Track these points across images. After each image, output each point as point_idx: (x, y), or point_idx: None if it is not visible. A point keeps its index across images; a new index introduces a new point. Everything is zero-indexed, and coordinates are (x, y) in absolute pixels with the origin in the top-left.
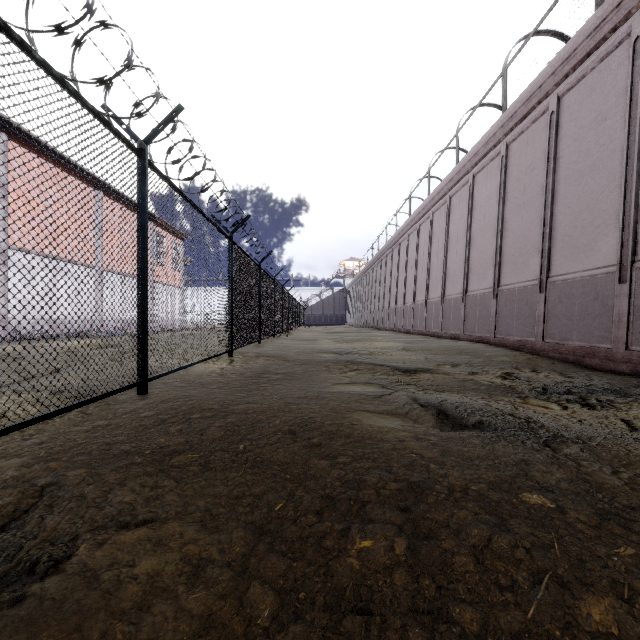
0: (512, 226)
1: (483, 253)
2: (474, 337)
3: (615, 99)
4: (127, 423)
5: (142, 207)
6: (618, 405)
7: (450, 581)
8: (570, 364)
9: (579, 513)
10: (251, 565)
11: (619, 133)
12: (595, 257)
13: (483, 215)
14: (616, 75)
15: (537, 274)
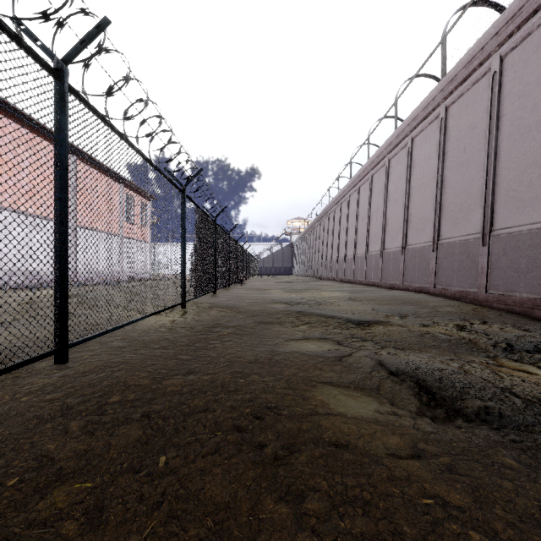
0: (452, 183)
1: (422, 209)
2: (414, 287)
3: None
4: (19, 413)
5: (60, 139)
6: None
7: None
8: (518, 315)
9: None
10: None
11: None
12: None
13: (422, 174)
14: None
15: (479, 228)
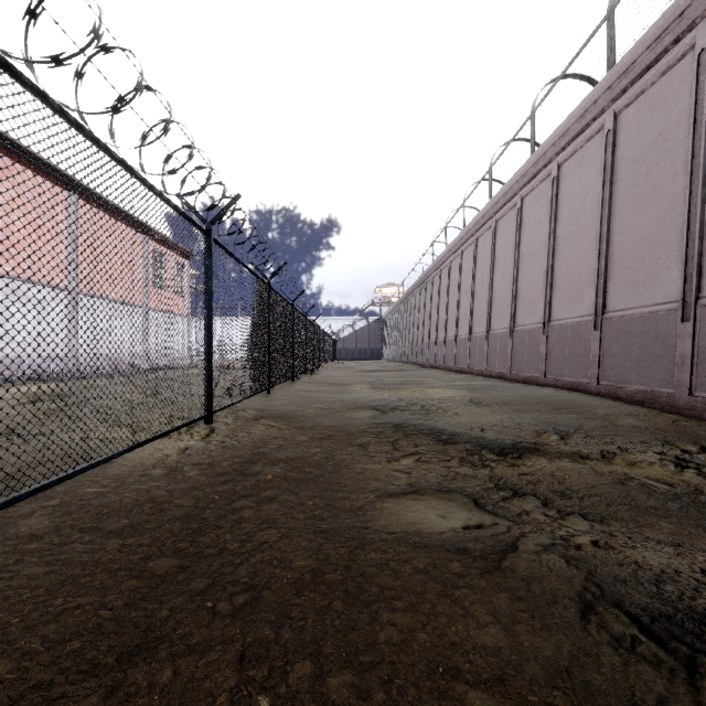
0: (626, 227)
1: (576, 268)
2: (563, 382)
3: None
4: None
5: None
6: None
7: None
8: None
9: None
10: None
11: None
12: None
13: (575, 216)
14: None
15: (675, 294)
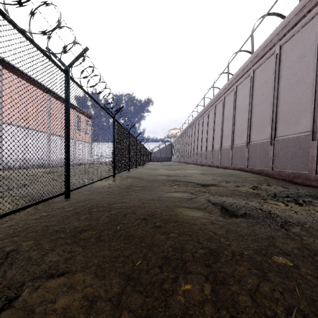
0: (256, 111)
1: (241, 125)
2: (237, 167)
3: (310, 46)
4: (58, 214)
5: (67, 100)
6: (314, 203)
7: (238, 312)
8: (286, 181)
9: (307, 269)
10: (122, 300)
11: (312, 64)
12: (299, 127)
13: (241, 106)
14: (310, 34)
15: (269, 136)
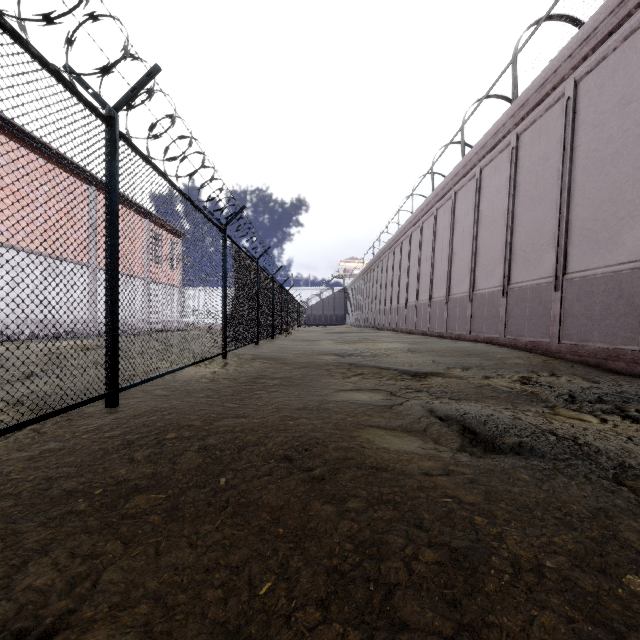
0: (523, 221)
1: (491, 250)
2: (482, 338)
3: None
4: (85, 446)
5: (111, 186)
6: None
7: None
8: (591, 367)
9: None
10: None
11: None
12: (619, 251)
13: (491, 210)
14: None
15: (552, 271)
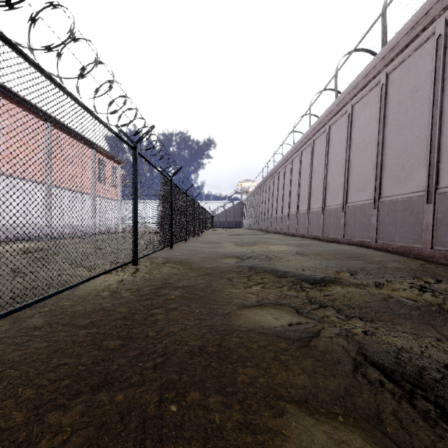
0: (393, 144)
1: (362, 170)
2: (354, 241)
3: None
4: None
5: None
6: None
7: None
8: None
9: None
10: None
11: None
12: None
13: (362, 138)
14: None
15: (423, 186)
